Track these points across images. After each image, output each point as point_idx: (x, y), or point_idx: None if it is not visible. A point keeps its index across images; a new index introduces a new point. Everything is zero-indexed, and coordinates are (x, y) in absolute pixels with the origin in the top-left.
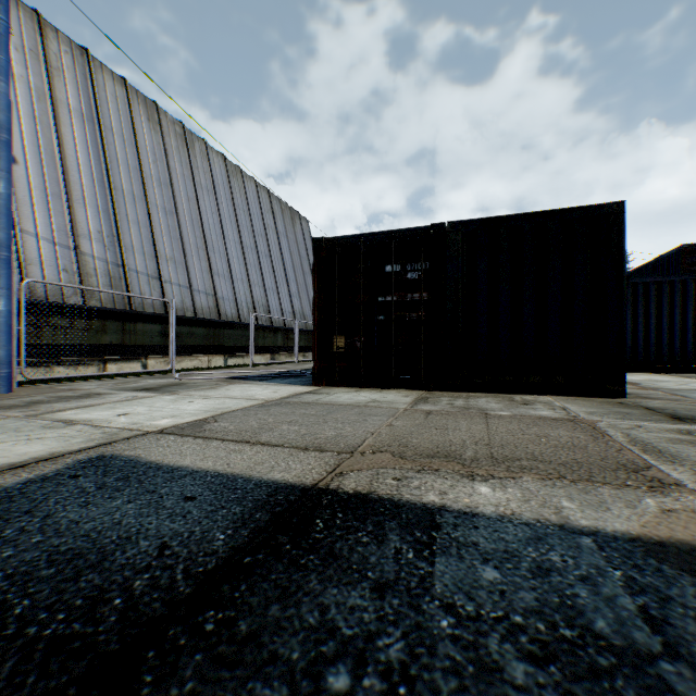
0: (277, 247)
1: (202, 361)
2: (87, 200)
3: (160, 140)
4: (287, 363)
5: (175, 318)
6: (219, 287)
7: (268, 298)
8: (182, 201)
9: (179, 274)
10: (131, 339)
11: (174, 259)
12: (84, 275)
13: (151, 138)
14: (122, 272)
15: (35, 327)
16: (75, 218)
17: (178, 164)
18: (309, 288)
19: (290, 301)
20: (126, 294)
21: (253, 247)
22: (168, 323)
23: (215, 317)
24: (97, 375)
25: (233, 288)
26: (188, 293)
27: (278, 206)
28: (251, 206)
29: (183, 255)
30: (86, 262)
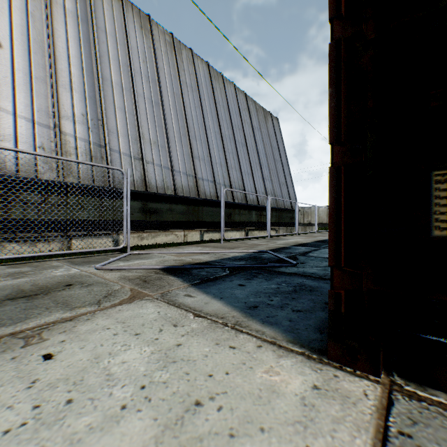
0: (252, 138)
1: (178, 236)
2: (73, 87)
3: (150, 45)
4: (259, 238)
5: (155, 195)
6: (199, 169)
7: (243, 180)
8: (167, 95)
9: (162, 156)
10: (109, 215)
11: (157, 143)
12: (60, 152)
13: (142, 42)
14: (103, 152)
15: (1, 202)
16: (57, 100)
17: (166, 66)
18: (279, 173)
19: (263, 183)
20: (59, 157)
21: (231, 137)
22: (147, 200)
23: (195, 195)
24: (12, 258)
25: (212, 171)
26: (169, 173)
27: (253, 106)
28: (230, 104)
29: (166, 140)
30: (66, 141)
